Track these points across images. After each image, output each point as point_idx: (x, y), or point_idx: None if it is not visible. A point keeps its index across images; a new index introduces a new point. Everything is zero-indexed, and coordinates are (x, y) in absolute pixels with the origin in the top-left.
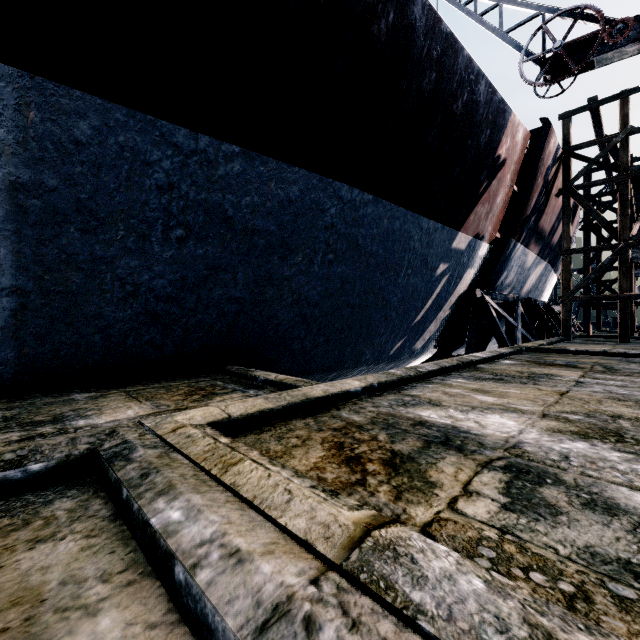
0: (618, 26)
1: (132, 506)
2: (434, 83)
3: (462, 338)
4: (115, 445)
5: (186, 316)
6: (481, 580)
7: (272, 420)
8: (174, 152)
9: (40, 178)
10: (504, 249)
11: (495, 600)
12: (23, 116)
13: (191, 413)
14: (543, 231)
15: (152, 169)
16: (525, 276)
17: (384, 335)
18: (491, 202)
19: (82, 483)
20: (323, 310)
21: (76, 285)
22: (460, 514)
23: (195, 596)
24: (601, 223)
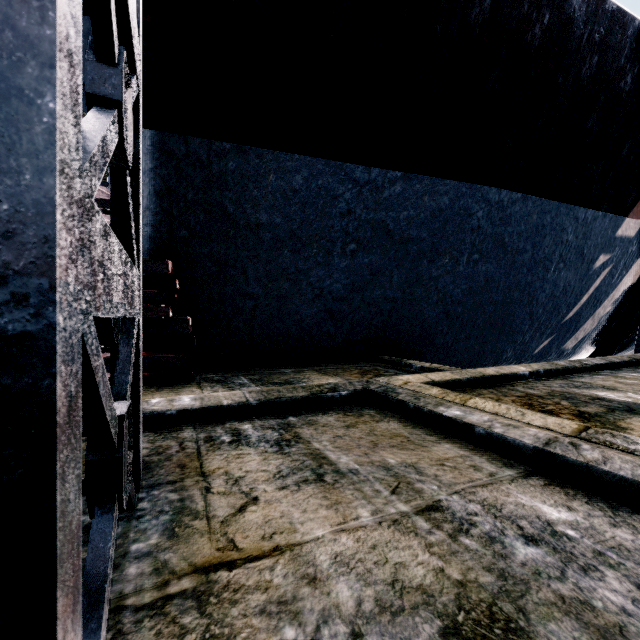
0: None
1: (422, 410)
2: (595, 66)
3: (628, 339)
4: (378, 387)
5: (352, 313)
6: None
7: (460, 388)
8: (353, 185)
9: (272, 218)
10: None
11: None
12: (266, 179)
13: (405, 376)
14: None
15: (337, 201)
16: None
17: (528, 333)
18: None
19: (368, 405)
20: (466, 307)
21: (285, 291)
22: None
23: (496, 437)
24: None
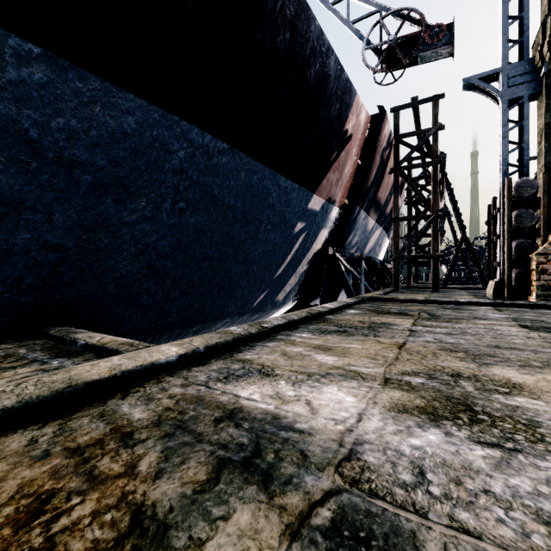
0: (435, 29)
1: None
2: (288, 43)
3: (318, 290)
4: None
5: None
6: None
7: None
8: None
9: None
10: (351, 214)
11: None
12: None
13: None
14: (380, 202)
15: None
16: (367, 238)
17: (247, 288)
18: (340, 171)
19: None
20: (177, 262)
21: None
22: None
23: None
24: (420, 198)
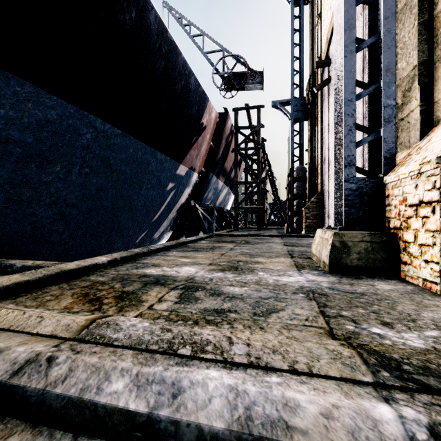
0: (253, 73)
1: None
2: (164, 68)
3: (184, 230)
4: None
5: None
6: (149, 323)
7: (28, 289)
8: None
9: None
10: (206, 178)
11: (151, 326)
12: None
13: None
14: (226, 170)
15: None
16: (218, 194)
17: (132, 229)
18: (199, 149)
19: None
20: (81, 210)
21: None
22: (153, 310)
23: None
24: (250, 170)
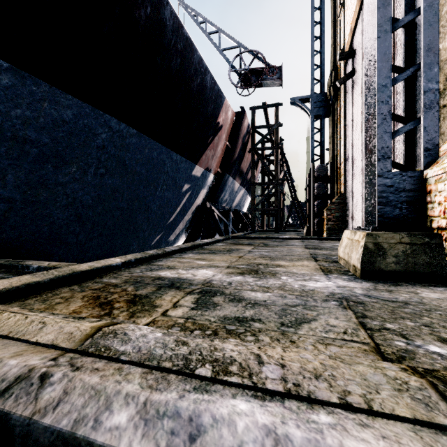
0: (272, 69)
1: None
2: (179, 65)
3: (200, 233)
4: None
5: None
6: (161, 333)
7: (39, 290)
8: None
9: None
10: (222, 179)
11: (164, 337)
12: None
13: None
14: (243, 171)
15: None
16: (234, 196)
17: (147, 231)
18: (215, 149)
19: None
20: (96, 211)
21: None
22: (167, 316)
23: None
24: (268, 170)
